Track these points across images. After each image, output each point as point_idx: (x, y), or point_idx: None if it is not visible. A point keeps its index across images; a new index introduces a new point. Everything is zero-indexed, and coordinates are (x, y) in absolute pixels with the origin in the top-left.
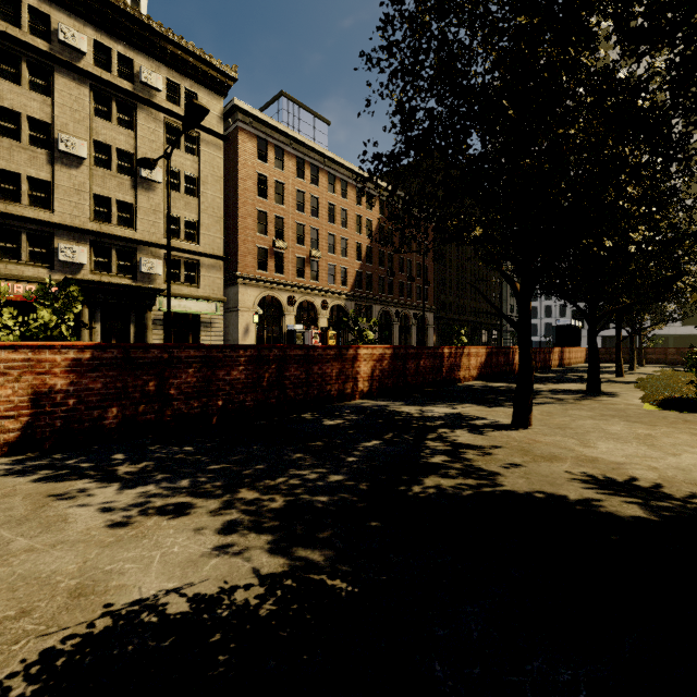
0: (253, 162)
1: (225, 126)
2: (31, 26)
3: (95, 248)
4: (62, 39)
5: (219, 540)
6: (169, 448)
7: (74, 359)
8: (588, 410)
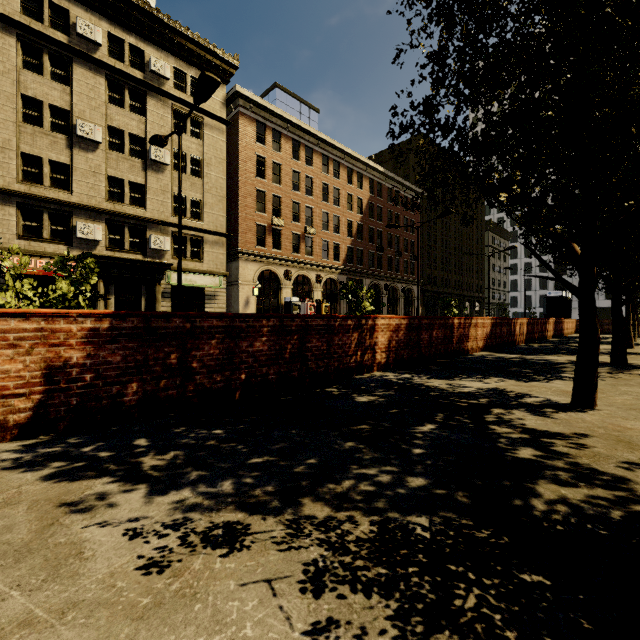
0: (252, 145)
1: (227, 112)
2: (52, 21)
3: (109, 226)
4: (80, 32)
5: (310, 610)
6: (196, 430)
7: (91, 329)
8: (639, 385)
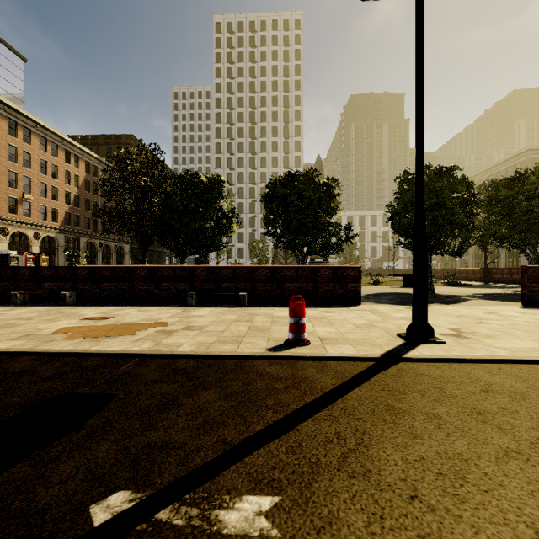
0: None
1: None
2: None
3: None
4: None
5: None
6: None
7: None
8: None
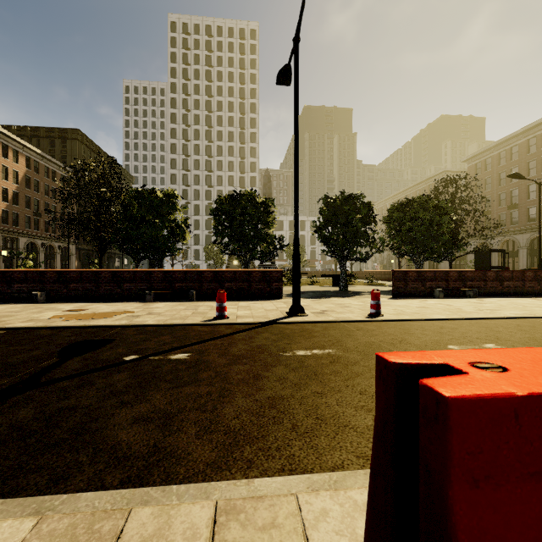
0: None
1: None
2: None
3: None
4: None
5: None
6: None
7: None
8: None
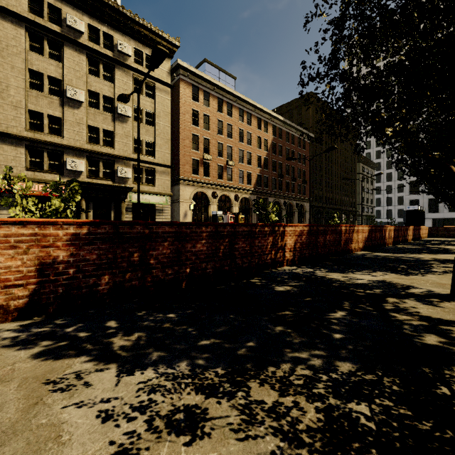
0: (189, 102)
1: (171, 79)
2: (49, 17)
3: (89, 161)
4: (69, 24)
5: None
6: (154, 314)
7: (73, 234)
8: None
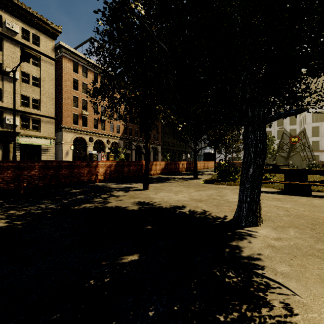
0: (70, 73)
1: (56, 54)
2: None
3: None
4: None
5: None
6: None
7: None
8: (179, 184)
